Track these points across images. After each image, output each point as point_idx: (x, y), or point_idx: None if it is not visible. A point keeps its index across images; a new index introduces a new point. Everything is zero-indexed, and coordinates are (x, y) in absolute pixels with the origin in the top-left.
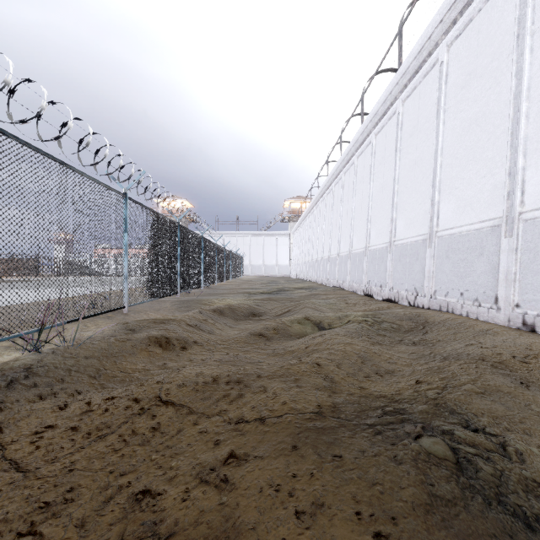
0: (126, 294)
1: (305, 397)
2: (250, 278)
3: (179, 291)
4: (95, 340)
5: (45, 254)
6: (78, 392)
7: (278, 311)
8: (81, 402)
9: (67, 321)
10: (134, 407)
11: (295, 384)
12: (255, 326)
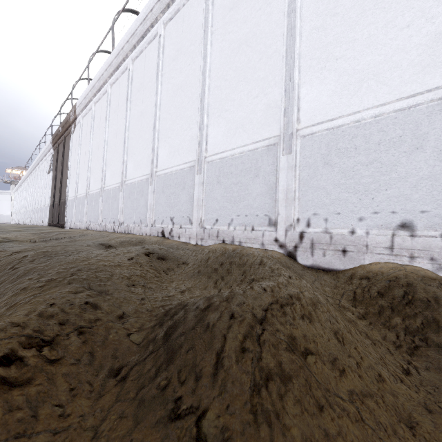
0: None
1: None
2: None
3: None
4: None
5: None
6: None
7: None
8: None
9: None
10: None
11: None
12: None
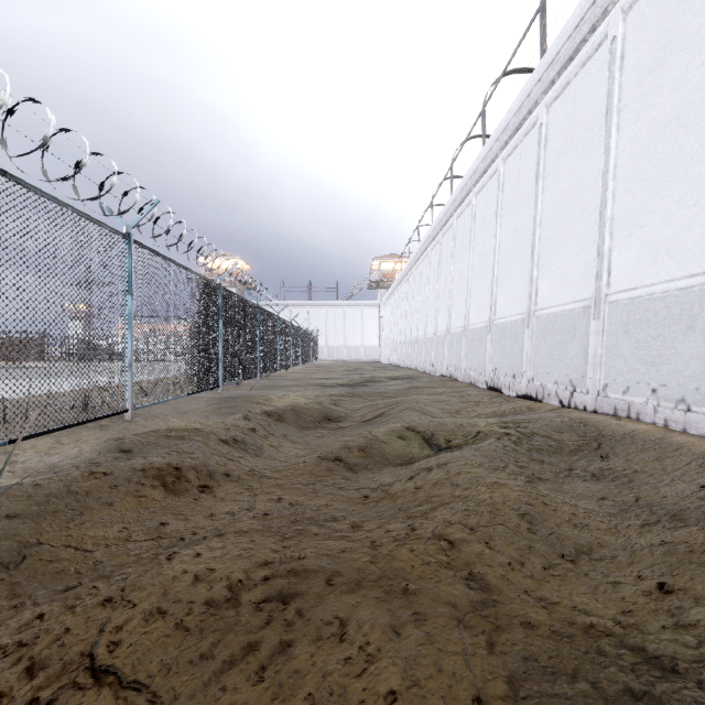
0: (130, 391)
1: (441, 665)
2: (326, 363)
3: (221, 383)
4: (62, 470)
5: None
6: None
7: (366, 415)
8: None
9: (8, 441)
10: (15, 698)
11: (411, 610)
12: (329, 445)
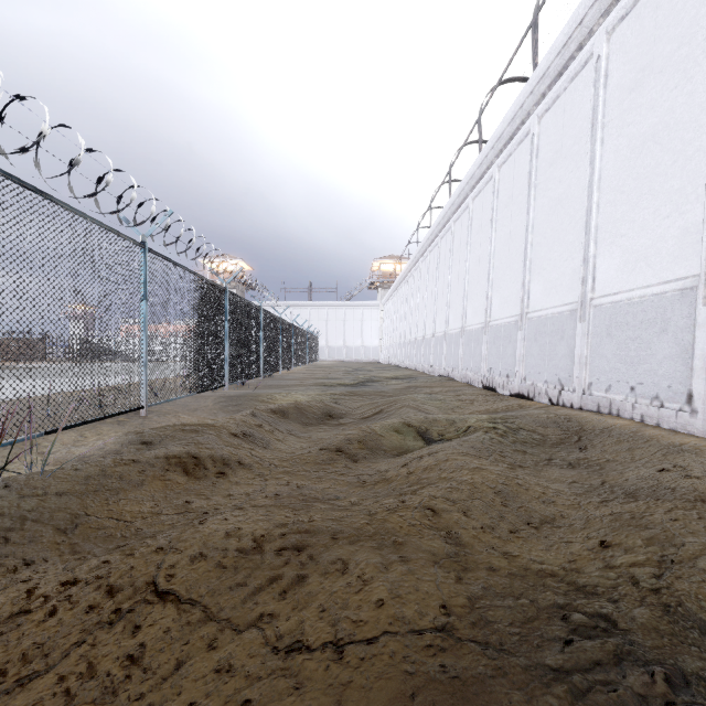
0: (145, 389)
1: (418, 587)
2: (326, 363)
3: (226, 383)
4: (90, 459)
5: (5, 329)
6: (27, 563)
7: (365, 412)
8: (22, 585)
9: (44, 432)
10: (103, 608)
11: (398, 555)
12: (331, 438)
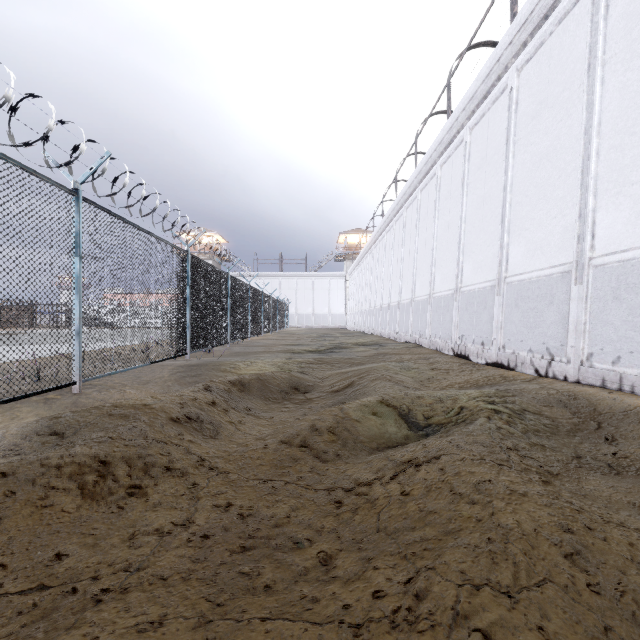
0: (78, 362)
1: None
2: (296, 329)
3: (188, 351)
4: None
5: None
6: None
7: (335, 384)
8: None
9: None
10: None
11: None
12: (294, 425)
